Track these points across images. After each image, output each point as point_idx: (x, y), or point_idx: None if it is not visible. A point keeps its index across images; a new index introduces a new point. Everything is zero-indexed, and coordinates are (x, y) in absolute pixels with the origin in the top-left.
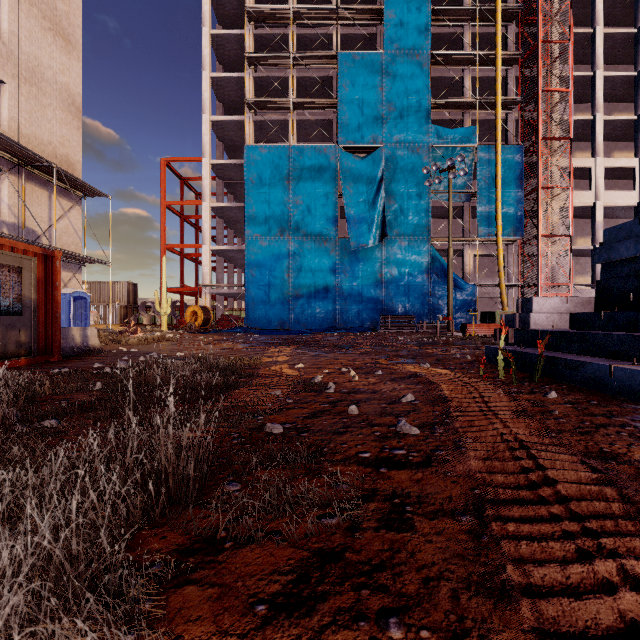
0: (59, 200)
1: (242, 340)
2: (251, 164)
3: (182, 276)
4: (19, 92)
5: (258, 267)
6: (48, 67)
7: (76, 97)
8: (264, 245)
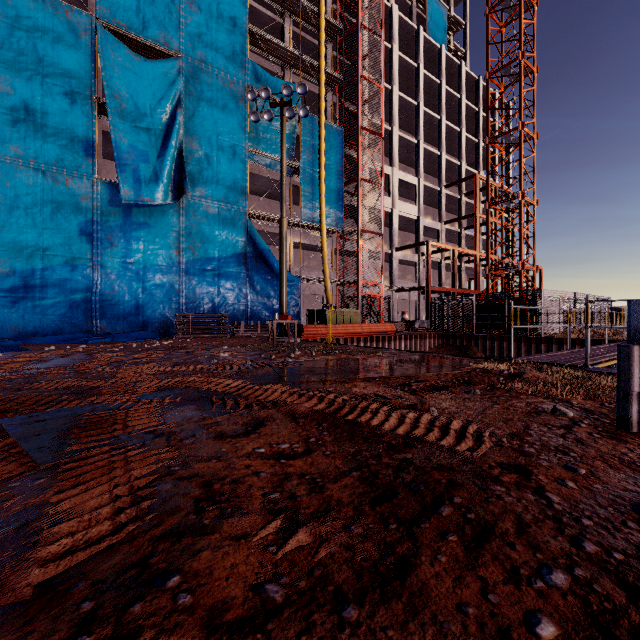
0: None
1: None
2: None
3: None
4: None
5: None
6: None
7: None
8: None
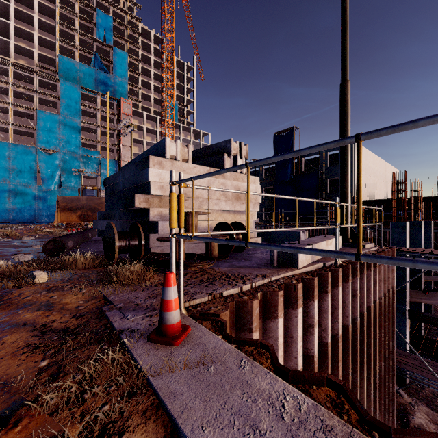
0: None
1: None
2: None
3: None
4: None
5: None
6: None
7: None
8: None
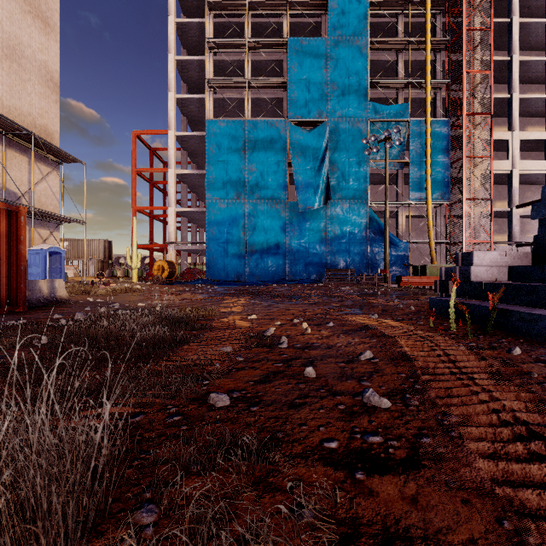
0: (38, 165)
1: (202, 291)
2: (211, 136)
3: (151, 234)
4: (0, 67)
5: (217, 226)
6: (28, 46)
7: (54, 74)
8: (223, 207)
